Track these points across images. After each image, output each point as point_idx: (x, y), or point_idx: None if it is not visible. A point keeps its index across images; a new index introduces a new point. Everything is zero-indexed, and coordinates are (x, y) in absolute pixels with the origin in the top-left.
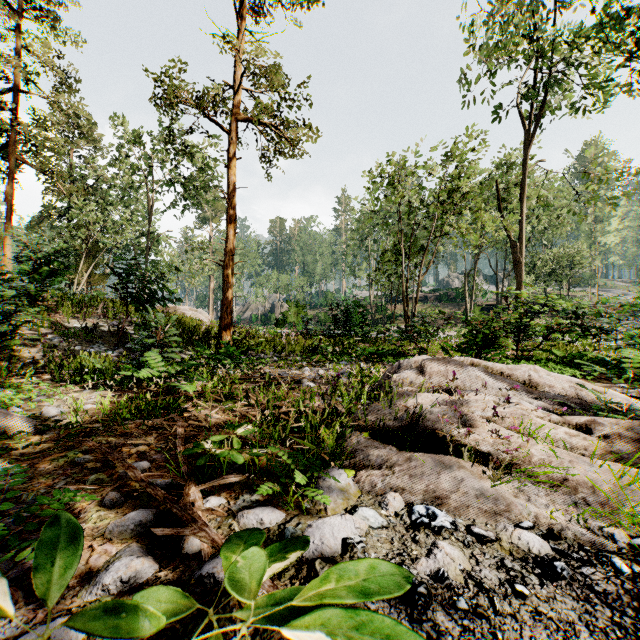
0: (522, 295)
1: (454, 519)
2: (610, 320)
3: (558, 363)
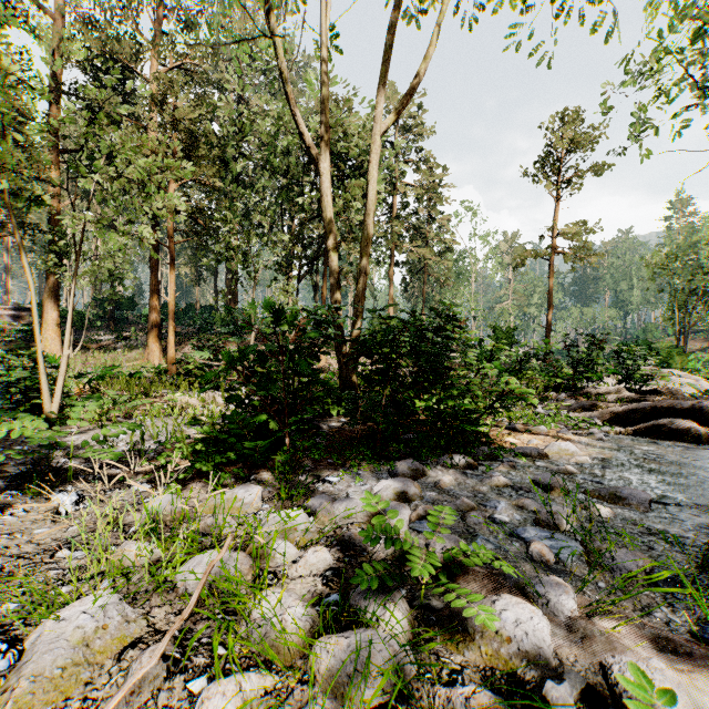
0: None
1: None
2: None
3: None
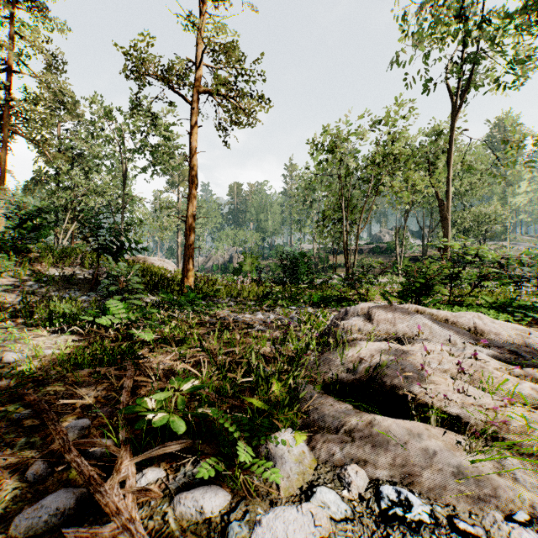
0: (454, 246)
1: (431, 506)
2: (531, 269)
3: (488, 308)
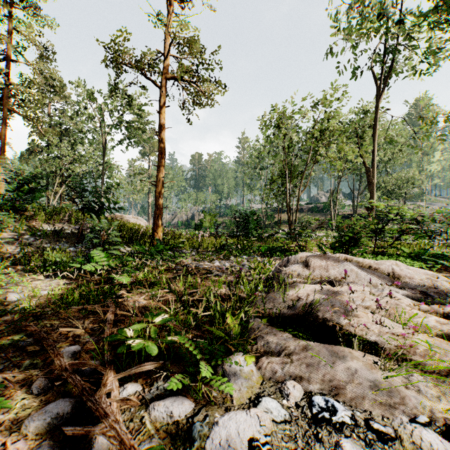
0: (378, 206)
1: (352, 411)
2: (442, 225)
3: (406, 257)
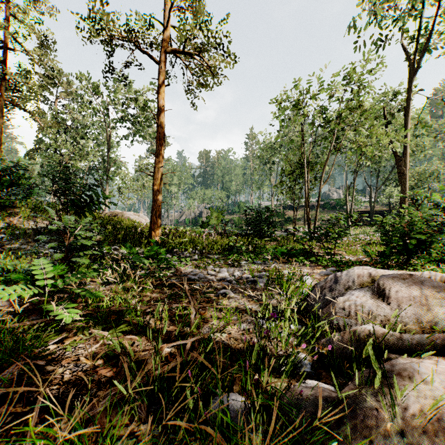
0: (433, 198)
1: None
2: None
3: None
